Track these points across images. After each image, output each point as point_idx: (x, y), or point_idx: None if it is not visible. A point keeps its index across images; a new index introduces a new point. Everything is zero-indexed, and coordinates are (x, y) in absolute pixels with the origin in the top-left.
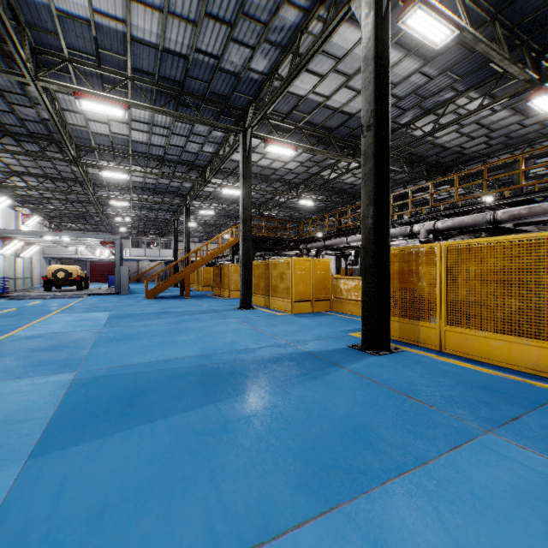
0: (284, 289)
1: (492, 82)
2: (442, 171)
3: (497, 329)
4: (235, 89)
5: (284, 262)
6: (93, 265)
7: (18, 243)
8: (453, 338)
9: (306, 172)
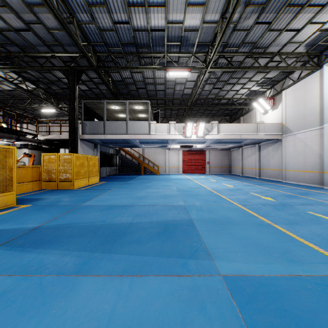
0: None
1: None
2: None
3: None
4: None
5: None
6: None
7: None
8: None
9: None
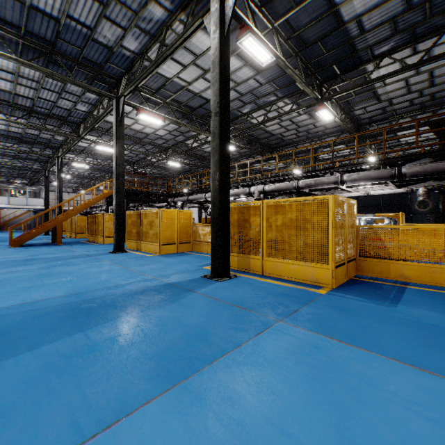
0: (154, 235)
1: (298, 95)
2: (271, 150)
3: (294, 257)
4: (108, 60)
5: (154, 212)
6: None
7: None
8: (270, 265)
9: (174, 139)
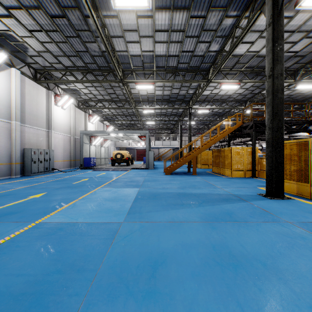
0: None
1: None
2: None
3: None
4: None
5: None
6: (137, 151)
7: (100, 139)
8: None
9: None
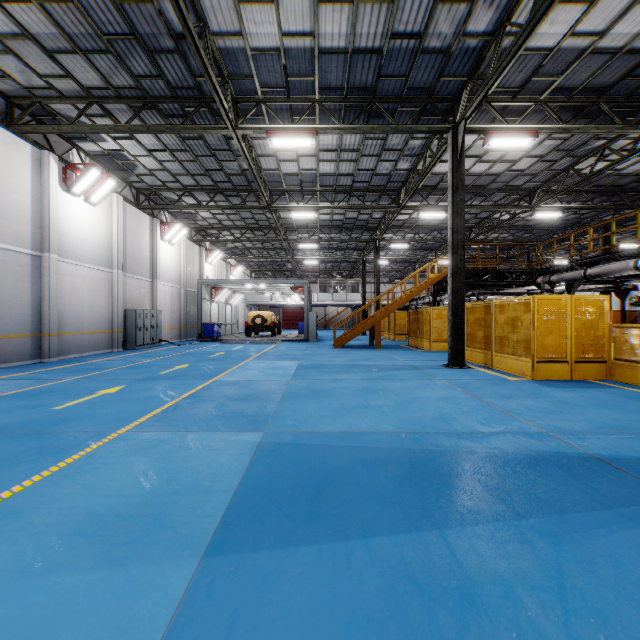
0: (518, 343)
1: None
2: None
3: None
4: (441, 73)
5: (518, 302)
6: (285, 311)
7: (227, 292)
8: None
9: (548, 169)
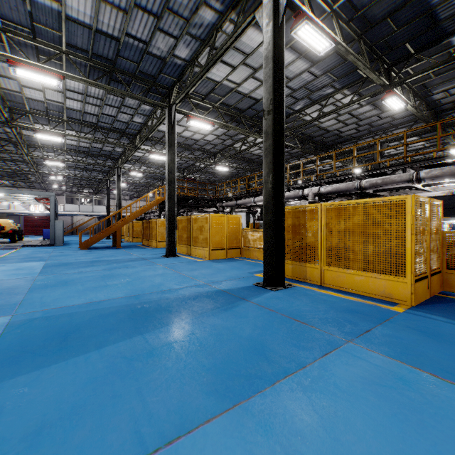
0: (203, 240)
1: (359, 84)
2: (325, 148)
3: (360, 267)
4: (161, 71)
5: (203, 217)
6: (28, 219)
7: None
8: (330, 275)
9: (222, 144)
